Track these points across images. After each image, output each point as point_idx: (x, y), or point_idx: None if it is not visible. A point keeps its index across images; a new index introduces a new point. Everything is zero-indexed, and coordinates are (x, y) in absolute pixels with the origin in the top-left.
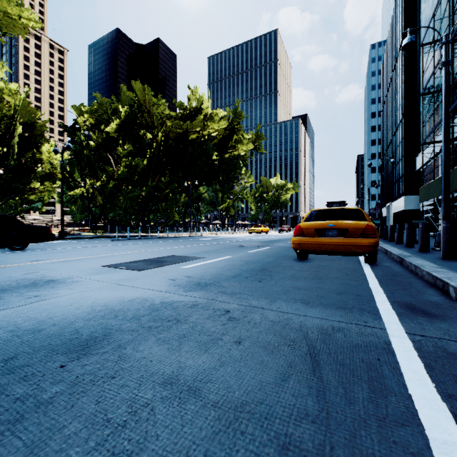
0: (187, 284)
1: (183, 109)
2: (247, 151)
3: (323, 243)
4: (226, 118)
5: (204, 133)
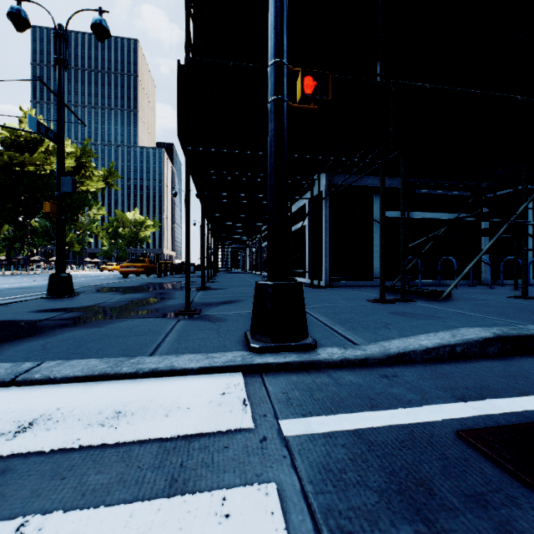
0: (83, 281)
1: (16, 136)
2: (98, 187)
3: (129, 270)
4: (72, 155)
5: (46, 168)
